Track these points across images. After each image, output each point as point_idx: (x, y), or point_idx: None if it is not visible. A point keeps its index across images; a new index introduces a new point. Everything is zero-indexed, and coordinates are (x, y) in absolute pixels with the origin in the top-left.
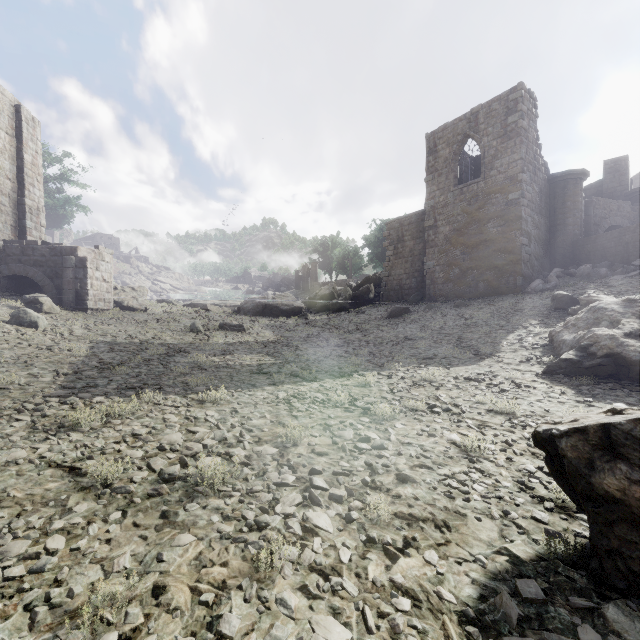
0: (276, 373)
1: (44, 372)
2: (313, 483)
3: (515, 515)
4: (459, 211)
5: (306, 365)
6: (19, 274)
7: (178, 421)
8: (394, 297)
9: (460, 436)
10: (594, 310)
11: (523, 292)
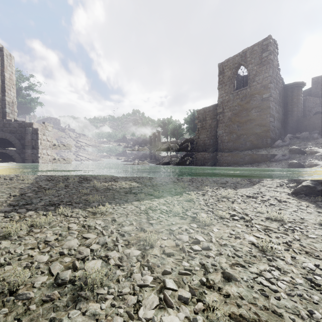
0: (139, 193)
1: (2, 194)
2: (166, 286)
3: (319, 315)
4: (236, 104)
5: (156, 187)
6: (2, 137)
7: (77, 229)
8: (201, 149)
9: (255, 238)
10: (319, 157)
11: (271, 147)
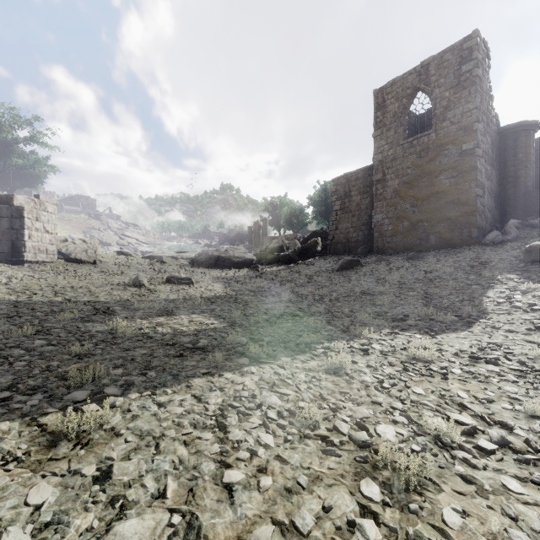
0: (215, 347)
1: None
2: None
3: None
4: (409, 164)
5: (256, 330)
6: None
7: None
8: (341, 250)
9: None
10: None
11: (479, 244)
